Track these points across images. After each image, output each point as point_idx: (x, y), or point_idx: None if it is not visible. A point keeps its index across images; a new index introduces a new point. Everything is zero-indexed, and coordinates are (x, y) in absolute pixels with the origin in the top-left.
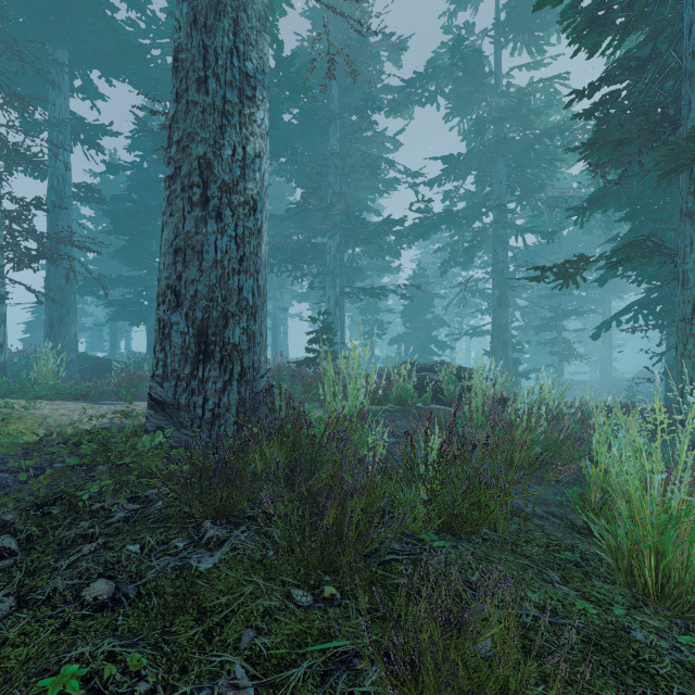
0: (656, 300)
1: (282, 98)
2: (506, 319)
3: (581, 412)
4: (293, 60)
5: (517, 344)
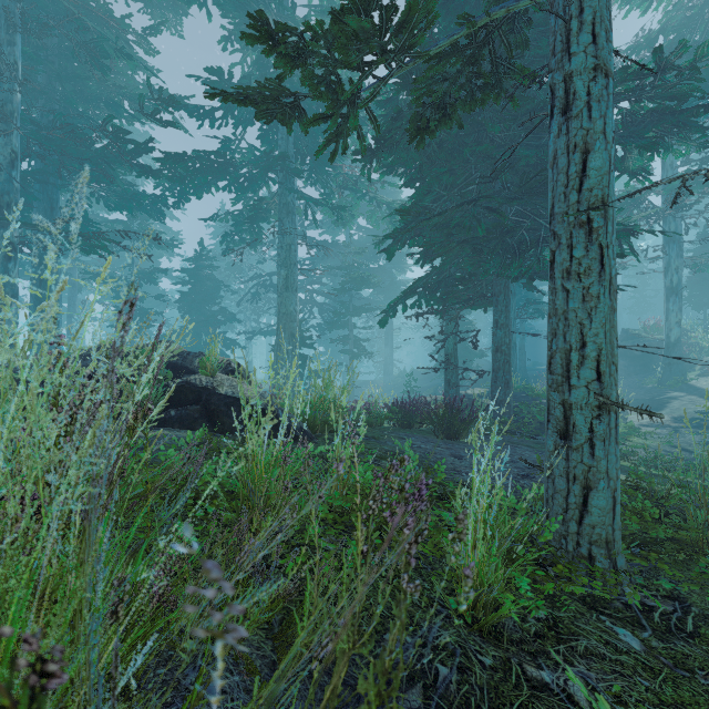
0: (438, 281)
1: None
2: (294, 306)
3: (369, 413)
4: None
5: (308, 339)
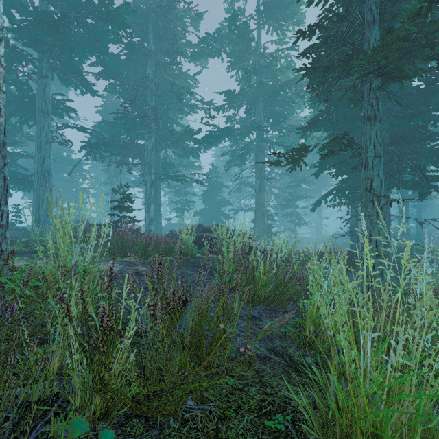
0: (345, 187)
1: (106, 30)
2: (264, 199)
3: (305, 256)
4: (112, 0)
5: (270, 215)
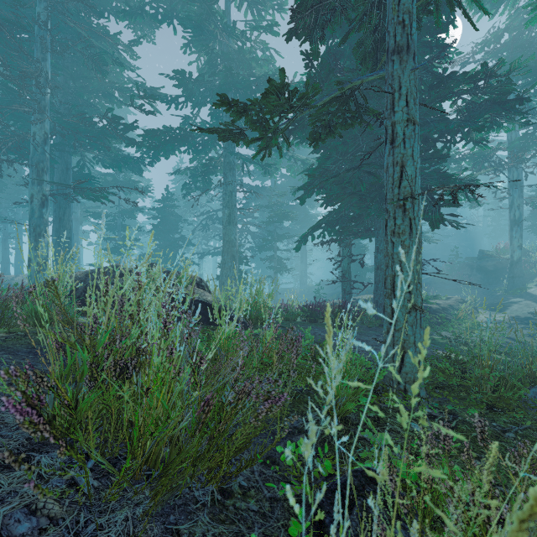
0: (337, 219)
1: None
2: (234, 236)
3: (287, 312)
4: None
5: (244, 259)
